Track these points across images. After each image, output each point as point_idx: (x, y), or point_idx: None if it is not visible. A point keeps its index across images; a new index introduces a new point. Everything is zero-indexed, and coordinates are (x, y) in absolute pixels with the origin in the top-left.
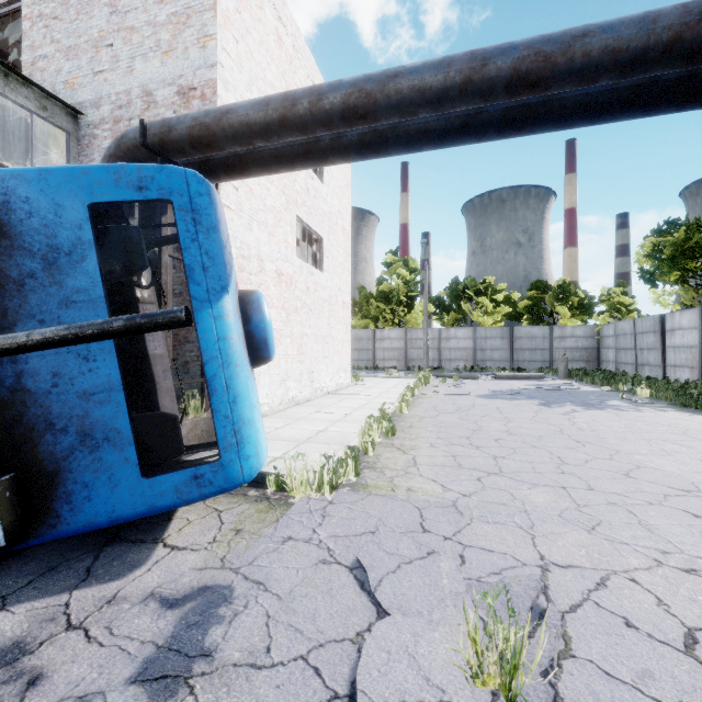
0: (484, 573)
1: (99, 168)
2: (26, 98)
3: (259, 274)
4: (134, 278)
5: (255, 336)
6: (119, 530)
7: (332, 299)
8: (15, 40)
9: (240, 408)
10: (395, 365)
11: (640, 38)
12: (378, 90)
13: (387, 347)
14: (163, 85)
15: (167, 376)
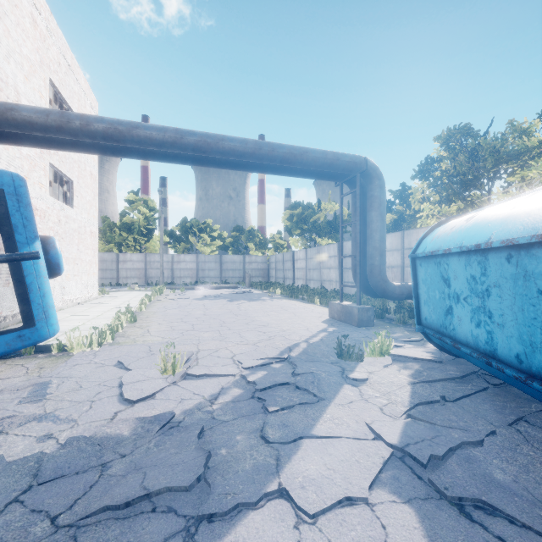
0: None
1: None
2: None
3: None
4: None
5: (52, 262)
6: None
7: (82, 230)
8: None
9: (47, 299)
10: (137, 282)
11: (242, 149)
12: (127, 132)
13: (130, 267)
14: None
15: None
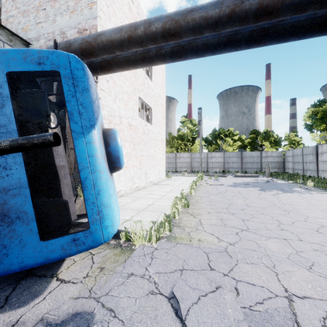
0: (252, 302)
1: (13, 50)
2: (1, 35)
3: (119, 125)
4: (47, 123)
5: (112, 154)
6: (32, 267)
7: (156, 138)
8: (0, 10)
9: (102, 197)
10: (186, 170)
11: None
12: (182, 19)
13: (182, 161)
14: (71, 28)
15: (67, 177)
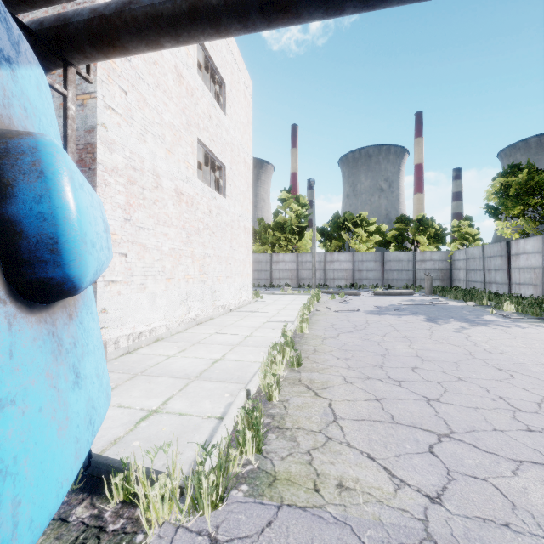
0: None
1: None
2: None
3: (154, 190)
4: None
5: (23, 231)
6: None
7: (235, 224)
8: None
9: None
10: (289, 284)
11: None
12: None
13: (282, 268)
14: None
15: None
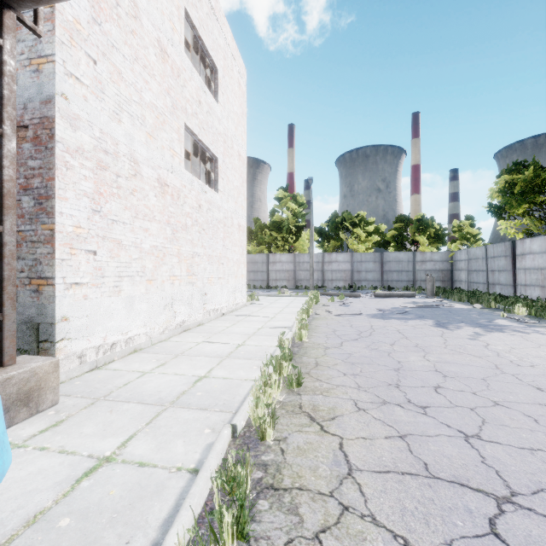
0: None
1: None
2: None
3: (132, 179)
4: None
5: None
6: None
7: (228, 221)
8: None
9: None
10: (285, 285)
11: None
12: None
13: (279, 269)
14: None
15: None
